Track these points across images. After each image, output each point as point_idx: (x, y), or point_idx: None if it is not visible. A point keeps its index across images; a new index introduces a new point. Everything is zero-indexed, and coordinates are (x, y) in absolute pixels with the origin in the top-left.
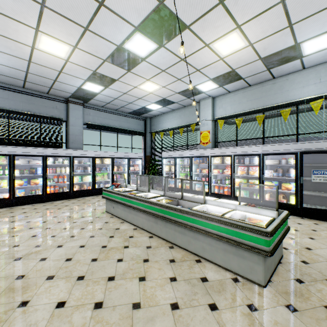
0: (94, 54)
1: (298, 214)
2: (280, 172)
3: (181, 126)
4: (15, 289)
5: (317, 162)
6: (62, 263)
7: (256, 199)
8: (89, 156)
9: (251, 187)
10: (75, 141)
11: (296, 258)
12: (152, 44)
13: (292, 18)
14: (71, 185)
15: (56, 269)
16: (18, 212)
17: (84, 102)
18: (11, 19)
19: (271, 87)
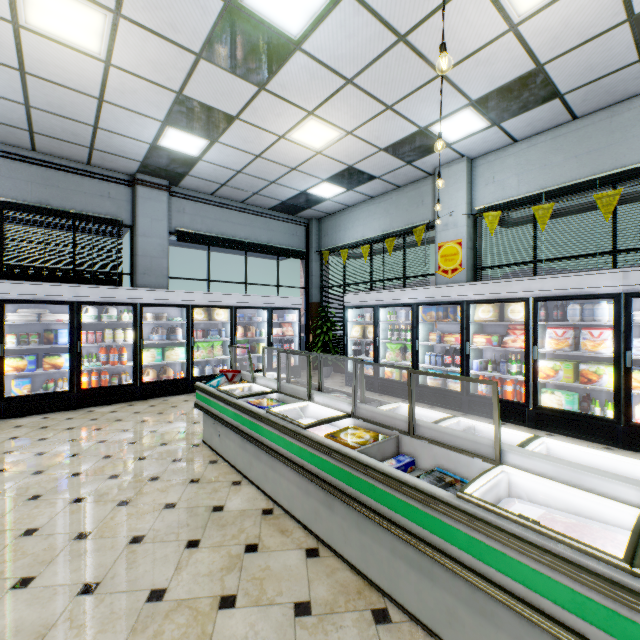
0: (169, 37)
1: None
2: None
3: (390, 235)
4: None
5: None
6: None
7: (606, 417)
8: (178, 304)
9: (586, 384)
10: (150, 271)
11: None
12: None
13: None
14: (138, 370)
15: None
16: None
17: (170, 184)
18: None
19: None
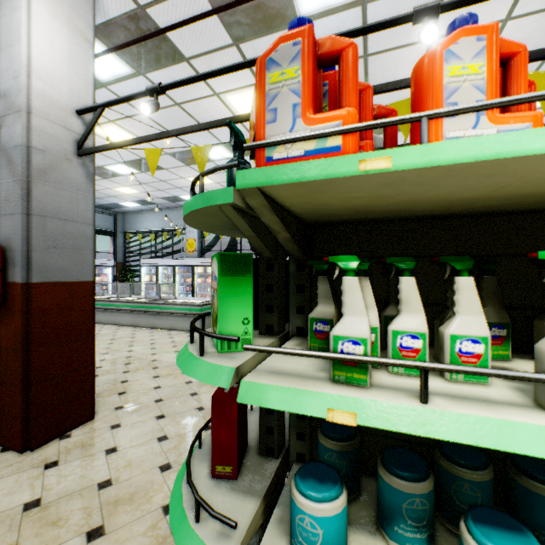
0: None
1: None
2: None
3: (165, 230)
4: None
5: None
6: None
7: None
8: None
9: None
10: None
11: None
12: (134, 170)
13: None
14: None
15: None
16: None
17: None
18: None
19: None
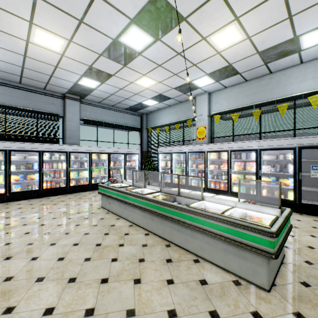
0: (89, 49)
1: (296, 210)
2: (277, 167)
3: (177, 122)
4: (1, 293)
5: (315, 158)
6: (53, 263)
7: (253, 194)
8: (85, 152)
9: (247, 182)
10: (72, 137)
11: (299, 258)
12: (148, 37)
13: (292, 9)
14: (68, 181)
15: (47, 269)
16: (13, 208)
17: (80, 98)
18: (4, 11)
19: (268, 82)
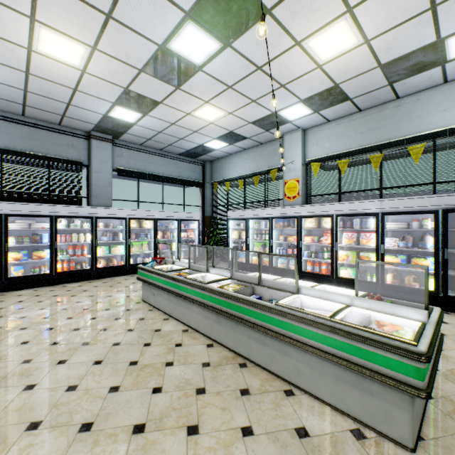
0: (123, 61)
1: (439, 306)
2: (409, 241)
3: (256, 173)
4: None
5: None
6: (59, 395)
7: (372, 281)
8: (120, 217)
9: (363, 263)
10: (100, 195)
11: None
12: (212, 42)
13: None
14: (94, 260)
15: (48, 407)
16: (10, 301)
17: (113, 138)
18: None
19: (393, 112)
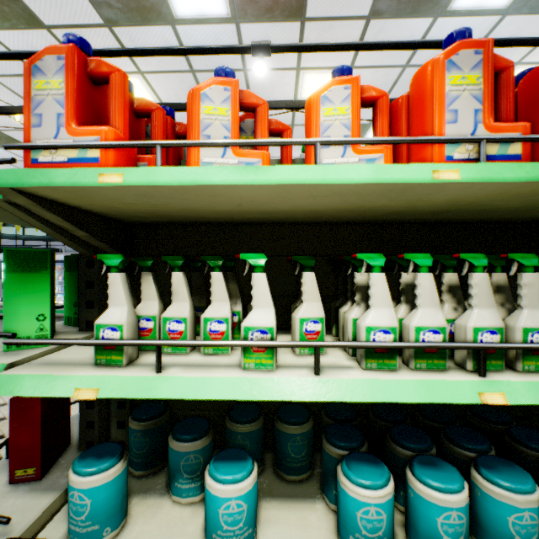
0: None
1: None
2: None
3: None
4: None
5: None
6: None
7: None
8: None
9: None
10: None
11: None
12: None
13: None
14: None
15: None
16: None
17: None
18: None
19: None
